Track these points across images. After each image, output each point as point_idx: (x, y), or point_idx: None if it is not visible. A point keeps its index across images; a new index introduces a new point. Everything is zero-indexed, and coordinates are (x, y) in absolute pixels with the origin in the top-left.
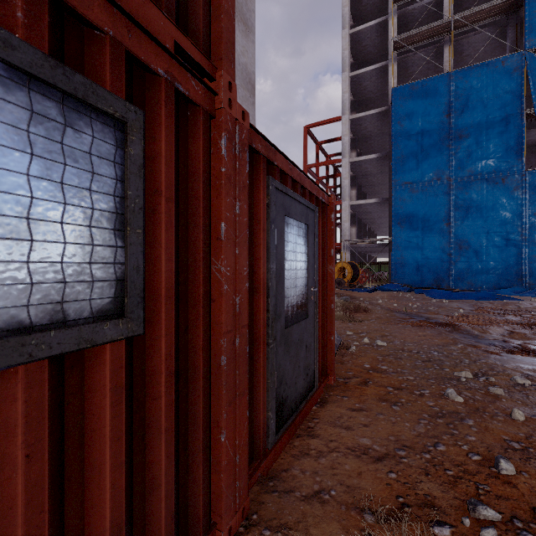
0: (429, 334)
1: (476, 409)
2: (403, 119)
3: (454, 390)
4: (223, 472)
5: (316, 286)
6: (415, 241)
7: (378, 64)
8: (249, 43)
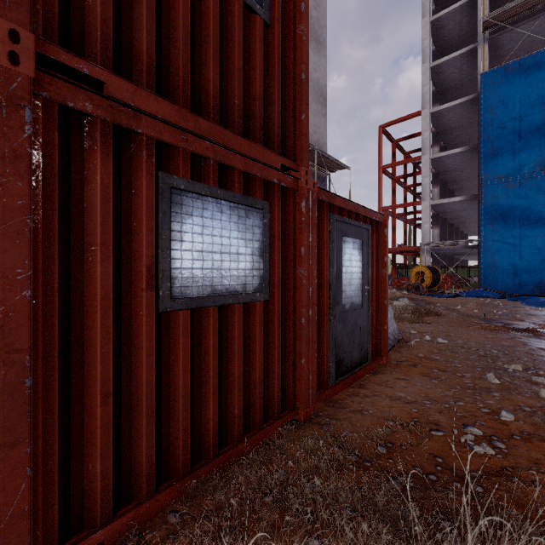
0: (498, 337)
1: (508, 388)
2: (495, 106)
3: (493, 374)
4: (303, 380)
5: (370, 286)
6: (511, 242)
7: (464, 49)
8: (320, 58)
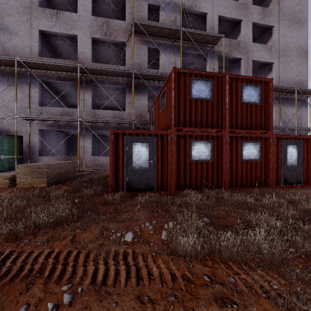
0: None
1: None
2: None
3: None
4: (271, 180)
5: (302, 160)
6: None
7: None
8: (302, 30)
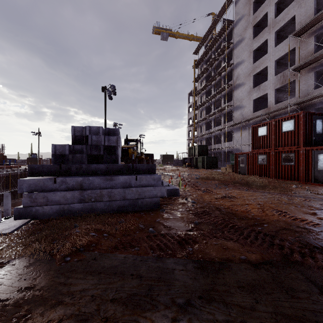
0: None
1: None
2: None
3: None
4: (301, 177)
5: None
6: None
7: None
8: None
